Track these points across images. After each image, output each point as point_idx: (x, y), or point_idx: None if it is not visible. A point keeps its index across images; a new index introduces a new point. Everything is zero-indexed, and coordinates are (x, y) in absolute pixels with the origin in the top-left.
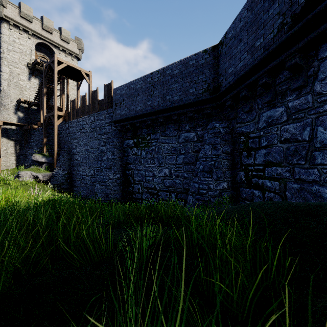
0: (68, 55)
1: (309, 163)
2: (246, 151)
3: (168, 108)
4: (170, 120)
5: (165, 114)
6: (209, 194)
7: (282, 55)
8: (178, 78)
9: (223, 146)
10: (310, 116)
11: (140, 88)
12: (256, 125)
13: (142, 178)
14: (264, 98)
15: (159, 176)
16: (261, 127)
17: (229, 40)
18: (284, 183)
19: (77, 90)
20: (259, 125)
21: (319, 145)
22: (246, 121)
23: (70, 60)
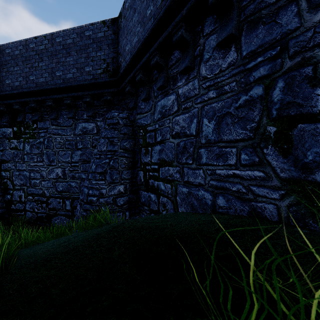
0: None
1: (196, 163)
2: (144, 147)
3: (58, 88)
4: (64, 105)
5: (55, 95)
6: (101, 202)
7: (170, 26)
8: (71, 51)
9: (121, 140)
10: (197, 105)
11: (19, 55)
12: (153, 117)
13: (25, 181)
14: (158, 83)
15: (49, 177)
16: (156, 119)
17: (126, 11)
18: (175, 186)
19: None
20: (155, 116)
21: (204, 141)
22: (144, 111)
23: None
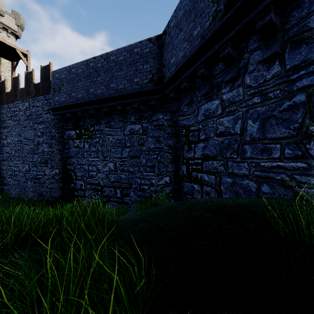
0: (3, 30)
1: (240, 157)
2: (187, 144)
3: (112, 97)
4: (115, 110)
5: (109, 103)
6: (151, 190)
7: (217, 45)
8: (122, 66)
9: (166, 139)
10: (241, 109)
11: (81, 73)
12: (196, 118)
13: (85, 173)
14: (202, 90)
15: (104, 170)
16: (200, 120)
17: (171, 29)
18: (220, 177)
19: (12, 71)
20: (198, 118)
21: (249, 138)
22: (187, 114)
23: (5, 36)
